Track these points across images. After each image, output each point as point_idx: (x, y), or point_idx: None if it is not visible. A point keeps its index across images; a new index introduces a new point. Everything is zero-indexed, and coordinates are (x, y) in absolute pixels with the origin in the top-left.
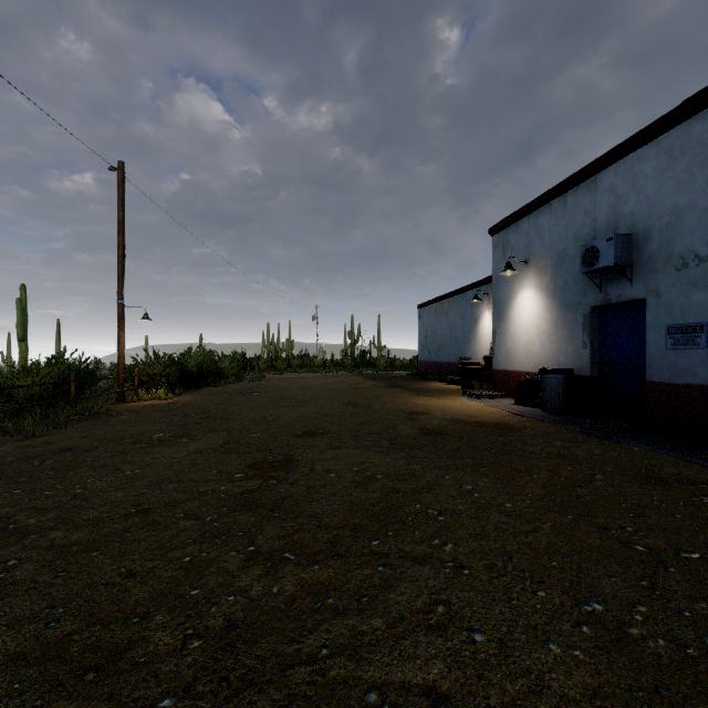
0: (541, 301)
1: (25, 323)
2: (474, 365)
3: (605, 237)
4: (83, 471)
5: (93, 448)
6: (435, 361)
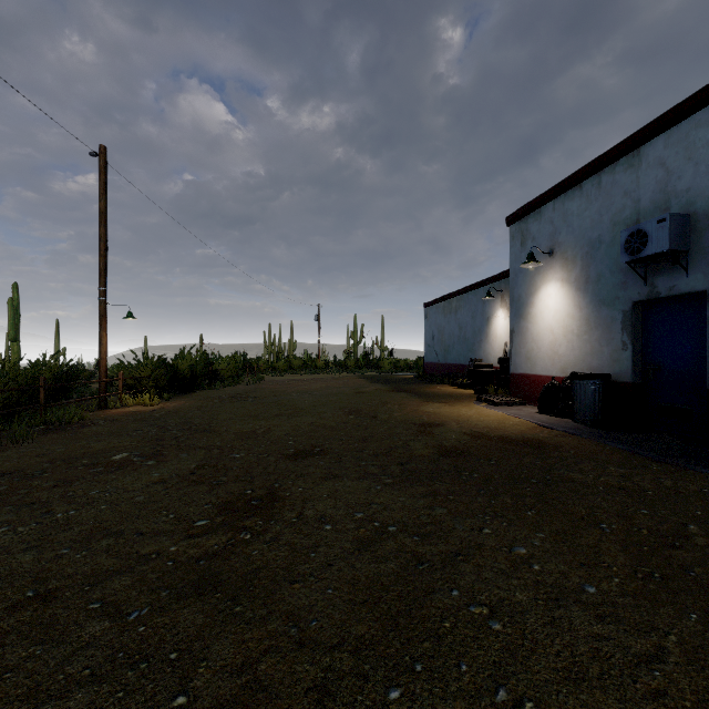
0: (569, 296)
1: (18, 323)
2: (486, 368)
3: (656, 218)
4: (2, 513)
5: (38, 473)
6: (442, 362)
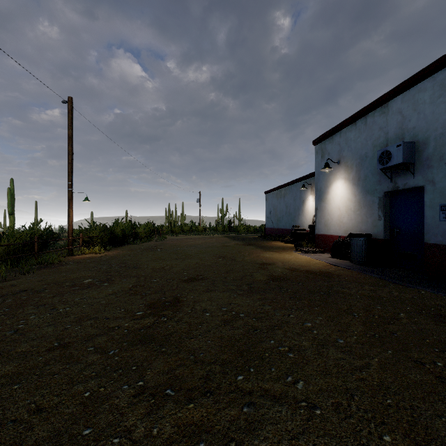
0: (349, 188)
1: (13, 203)
2: (302, 231)
3: (395, 144)
4: (29, 309)
5: (42, 290)
6: (276, 228)
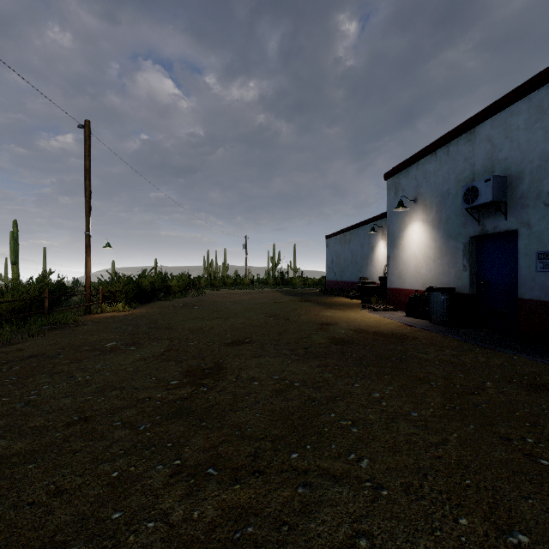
0: (427, 232)
1: (17, 250)
2: (371, 284)
3: (484, 178)
4: (41, 378)
5: (55, 355)
6: (339, 280)
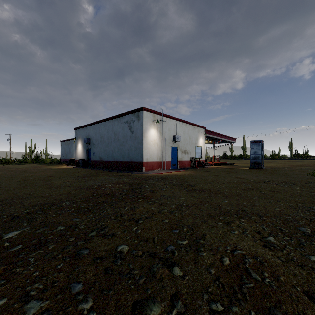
0: (81, 146)
1: None
2: (73, 159)
3: (86, 138)
4: None
5: None
6: (65, 159)
